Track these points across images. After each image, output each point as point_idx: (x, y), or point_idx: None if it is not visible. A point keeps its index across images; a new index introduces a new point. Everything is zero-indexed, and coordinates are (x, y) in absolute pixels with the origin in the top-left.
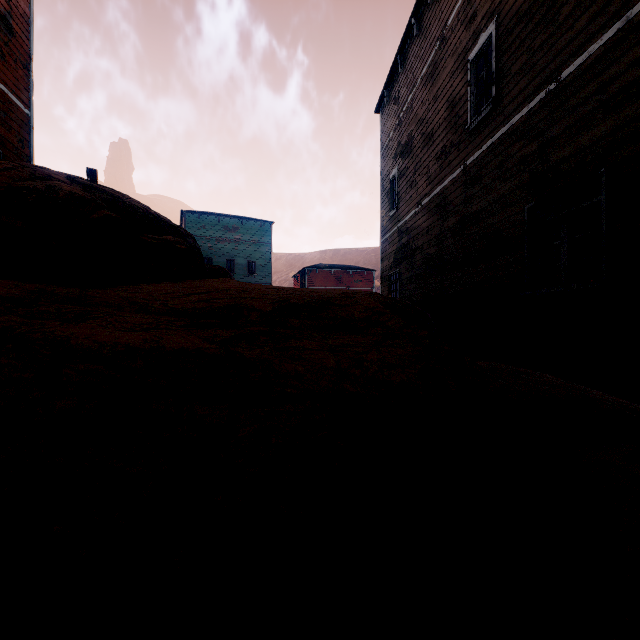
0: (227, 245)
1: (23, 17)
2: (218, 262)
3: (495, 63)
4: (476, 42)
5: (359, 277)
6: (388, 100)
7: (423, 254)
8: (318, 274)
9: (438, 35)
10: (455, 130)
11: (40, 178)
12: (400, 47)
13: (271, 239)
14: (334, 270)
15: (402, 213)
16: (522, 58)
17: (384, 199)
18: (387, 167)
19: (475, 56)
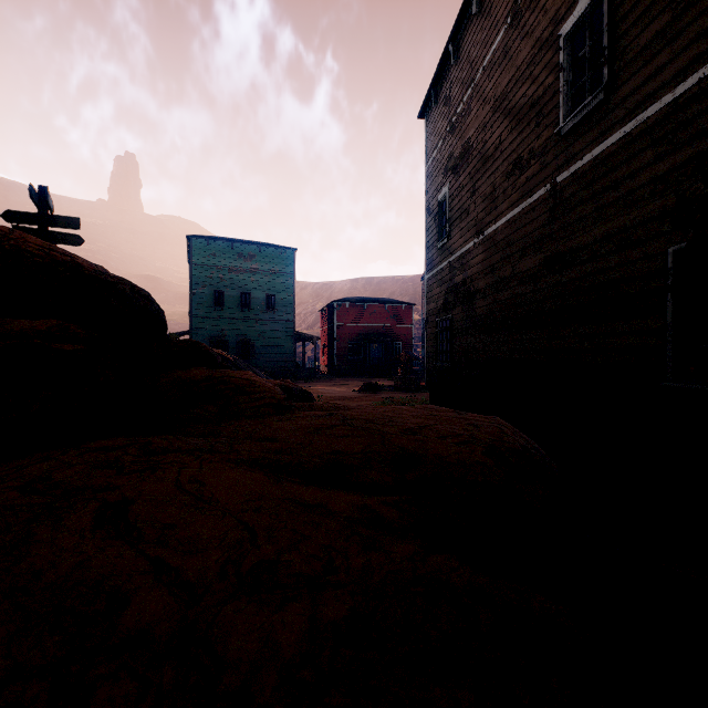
0: (242, 276)
1: None
2: (231, 296)
3: (608, 33)
4: (573, 8)
5: (396, 312)
6: (436, 101)
7: (486, 300)
8: (348, 309)
9: (509, 8)
10: (537, 135)
11: None
12: (453, 31)
13: (294, 269)
14: (367, 304)
15: (455, 244)
16: (661, 19)
17: (430, 225)
18: (434, 185)
19: (571, 28)
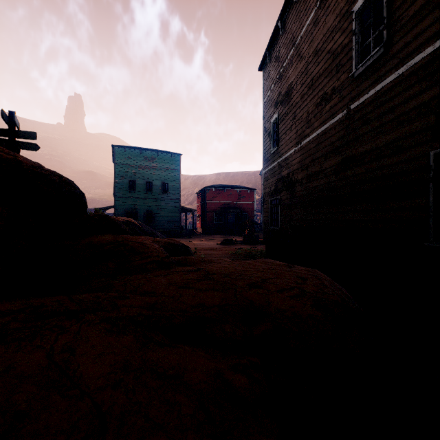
0: (147, 171)
1: None
2: (140, 184)
3: (386, 8)
4: None
5: (244, 194)
6: (270, 59)
7: (303, 187)
8: (214, 192)
9: None
10: (337, 78)
11: None
12: (281, 13)
13: (180, 166)
14: (226, 189)
15: (282, 151)
16: None
17: (266, 139)
18: (269, 113)
19: (361, 6)
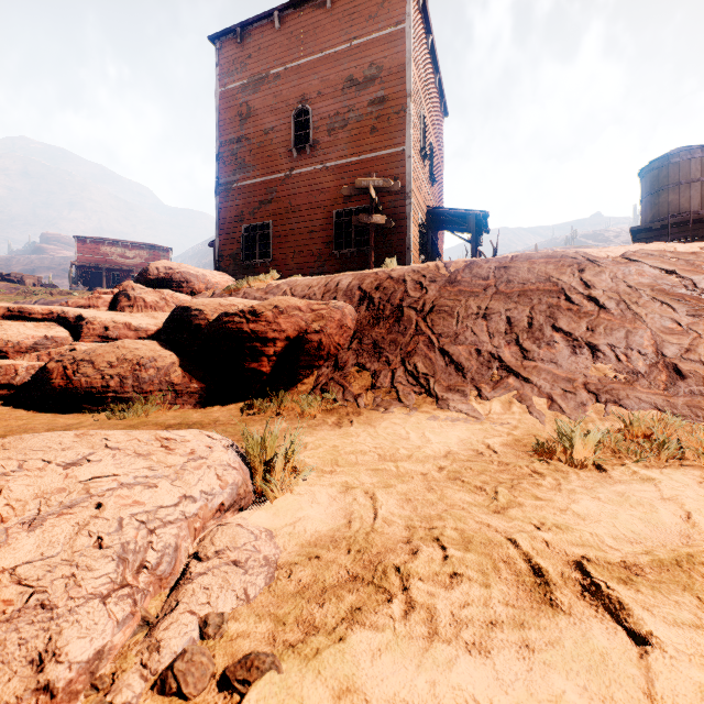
0: None
1: (398, 72)
2: None
3: None
4: None
5: None
6: None
7: None
8: None
9: None
10: None
11: None
12: None
13: None
14: None
15: None
16: None
17: None
18: None
19: None
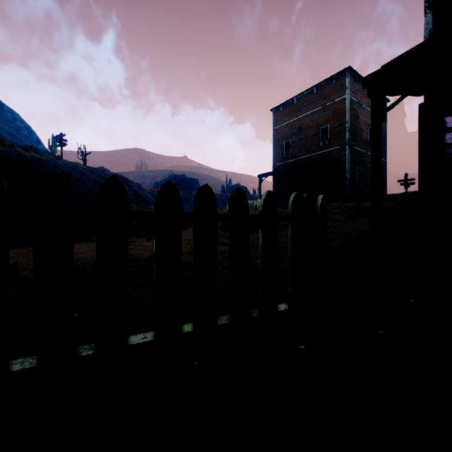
0: None
1: (384, 135)
2: None
3: None
4: None
5: None
6: None
7: None
8: None
9: None
10: None
11: (410, 195)
12: None
13: None
14: None
15: None
16: None
17: None
18: None
19: None
